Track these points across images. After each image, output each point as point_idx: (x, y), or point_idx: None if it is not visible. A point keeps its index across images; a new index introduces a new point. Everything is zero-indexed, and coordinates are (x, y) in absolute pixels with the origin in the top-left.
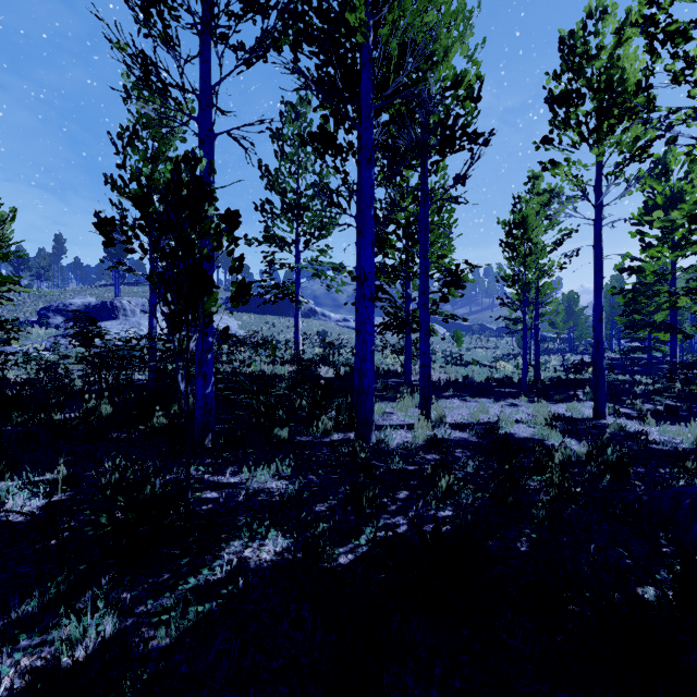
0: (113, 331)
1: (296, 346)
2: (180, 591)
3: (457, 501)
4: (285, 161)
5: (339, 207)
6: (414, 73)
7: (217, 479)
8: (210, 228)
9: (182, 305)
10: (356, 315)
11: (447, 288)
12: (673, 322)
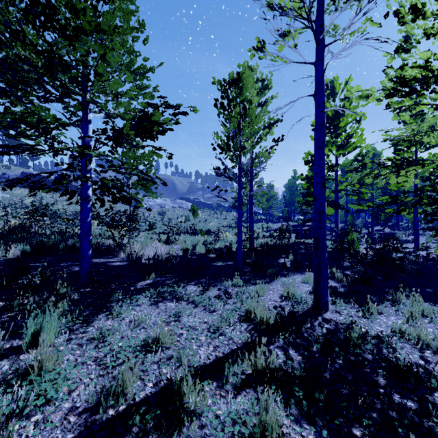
0: None
1: None
2: None
3: None
4: None
5: None
6: None
7: None
8: None
9: None
10: None
11: (140, 137)
12: (337, 201)
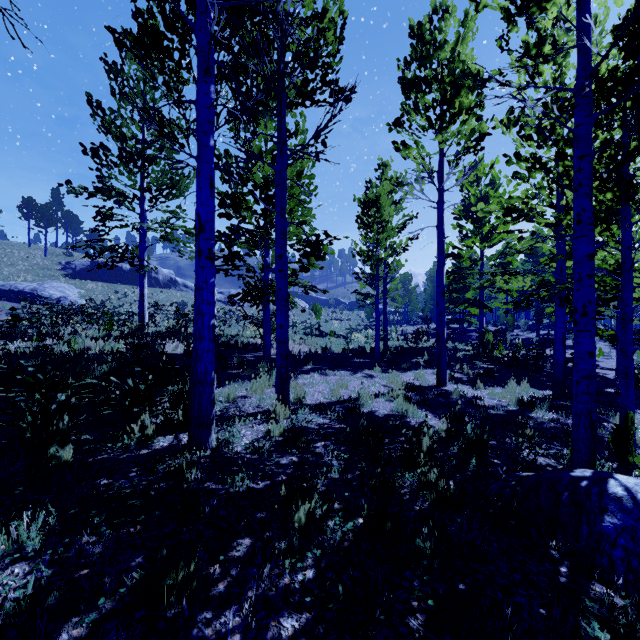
0: None
1: (141, 318)
2: None
3: (321, 541)
4: (125, 102)
5: (173, 140)
6: None
7: None
8: None
9: None
10: None
11: (307, 258)
12: (482, 300)
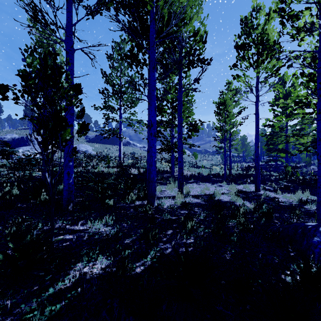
0: (27, 151)
1: (120, 159)
2: (42, 297)
3: (196, 234)
4: (114, 70)
5: (139, 91)
6: (175, 27)
7: (73, 228)
8: (64, 92)
9: (49, 135)
10: (148, 143)
11: (190, 132)
12: (286, 149)
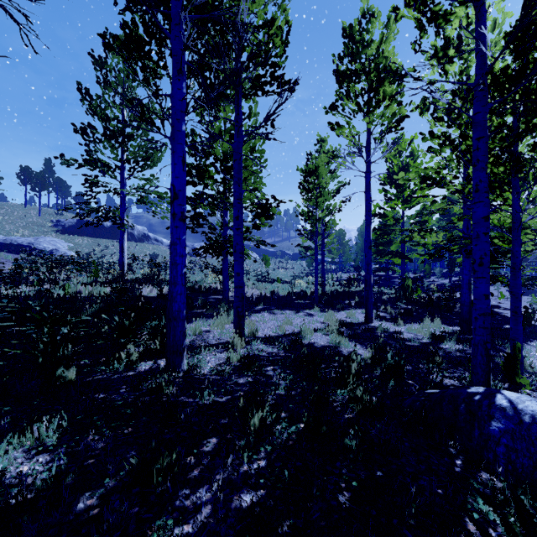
0: None
1: (121, 267)
2: None
3: (271, 441)
4: (109, 89)
5: (151, 124)
6: None
7: None
8: None
9: None
10: None
11: (258, 218)
12: (403, 252)
